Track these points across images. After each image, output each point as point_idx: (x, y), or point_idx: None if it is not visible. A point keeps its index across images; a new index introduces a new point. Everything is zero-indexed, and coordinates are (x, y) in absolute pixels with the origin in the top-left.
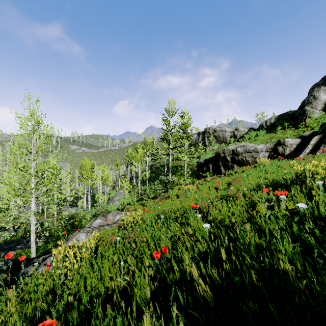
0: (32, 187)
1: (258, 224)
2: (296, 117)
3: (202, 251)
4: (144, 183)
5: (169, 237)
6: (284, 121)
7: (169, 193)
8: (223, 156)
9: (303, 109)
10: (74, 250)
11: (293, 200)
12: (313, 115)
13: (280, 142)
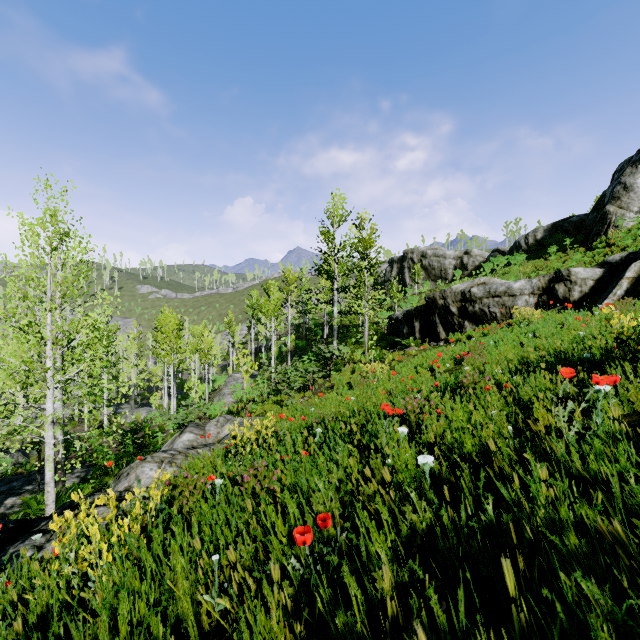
0: (48, 366)
1: (558, 459)
2: (587, 227)
3: (420, 529)
4: (284, 359)
5: (334, 482)
6: (563, 235)
7: (333, 379)
8: (443, 305)
9: (603, 210)
10: (108, 516)
11: (618, 397)
12: (622, 222)
13: (562, 275)
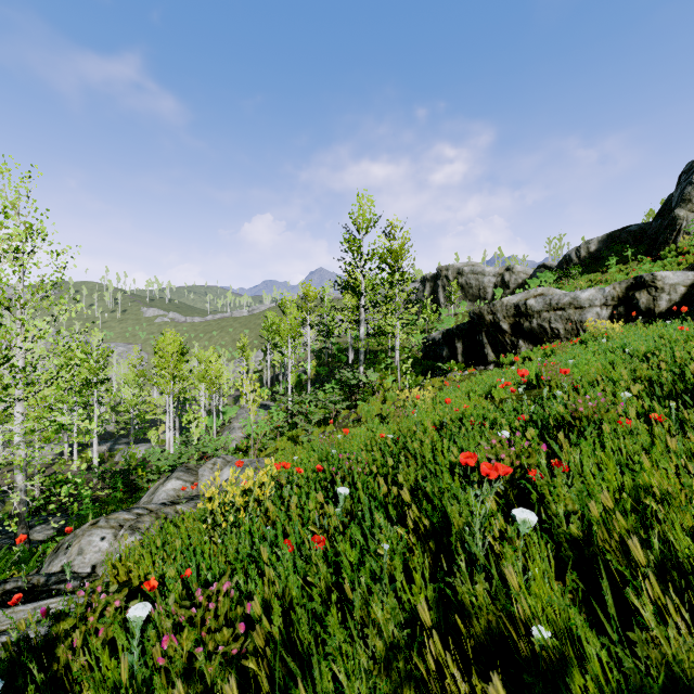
0: None
1: None
2: (650, 236)
3: None
4: (304, 388)
5: (378, 648)
6: (623, 246)
7: (360, 410)
8: (492, 321)
9: (671, 215)
10: None
11: None
12: None
13: (644, 280)
